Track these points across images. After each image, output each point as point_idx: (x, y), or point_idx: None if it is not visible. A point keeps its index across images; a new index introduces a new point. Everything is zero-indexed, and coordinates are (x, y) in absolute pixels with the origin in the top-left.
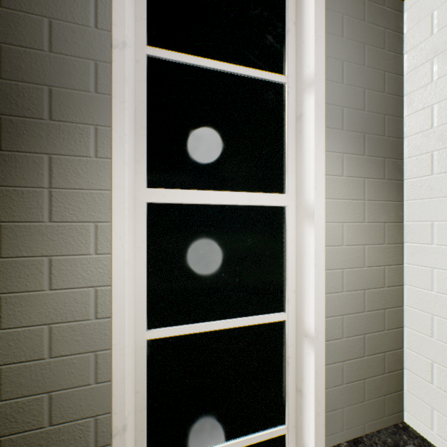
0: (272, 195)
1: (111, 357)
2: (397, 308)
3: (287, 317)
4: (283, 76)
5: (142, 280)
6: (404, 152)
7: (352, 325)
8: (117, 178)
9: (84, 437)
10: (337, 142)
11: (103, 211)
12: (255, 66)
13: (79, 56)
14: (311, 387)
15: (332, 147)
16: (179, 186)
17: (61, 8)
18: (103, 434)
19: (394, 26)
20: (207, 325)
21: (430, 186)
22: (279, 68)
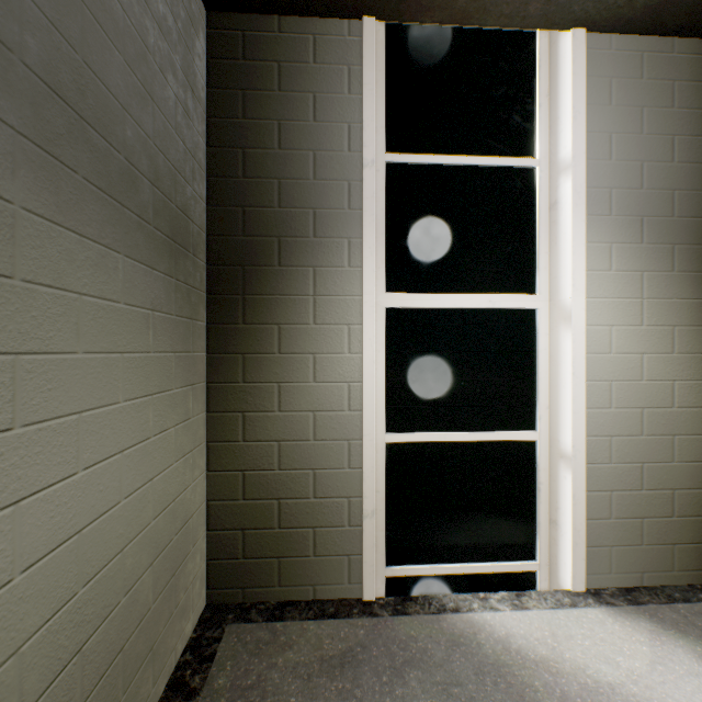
0: (519, 296)
1: (362, 446)
2: (693, 436)
3: (538, 437)
4: (534, 159)
5: (381, 383)
6: None
7: (624, 449)
8: (367, 285)
9: (339, 514)
10: (603, 230)
11: (354, 315)
12: (498, 153)
13: (336, 179)
14: (567, 515)
15: (596, 237)
16: (416, 291)
17: (322, 140)
18: (355, 515)
19: (688, 75)
20: (446, 435)
21: None
22: (528, 150)
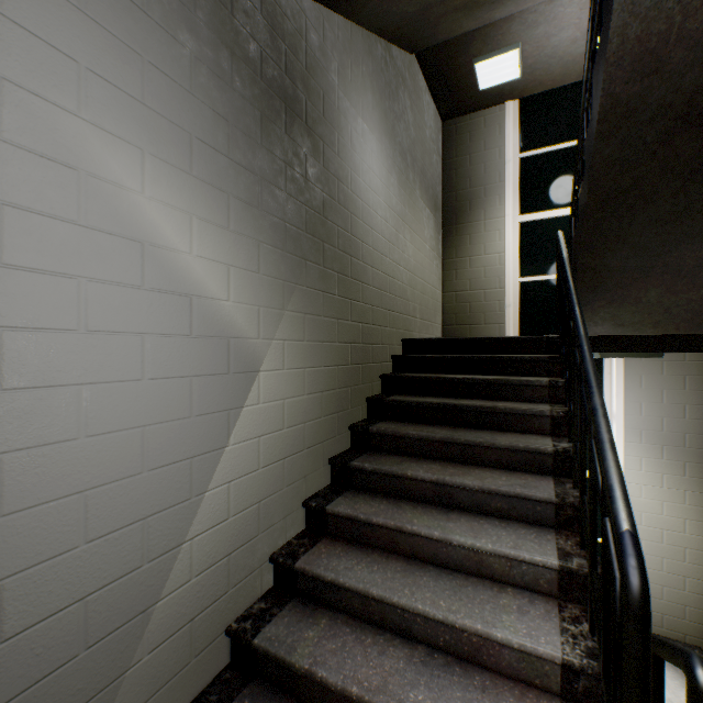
0: None
1: (504, 279)
2: None
3: None
4: None
5: (516, 256)
6: None
7: None
8: (507, 212)
9: (495, 308)
10: None
11: (501, 226)
12: None
13: (493, 172)
14: None
15: None
16: (534, 212)
17: (487, 158)
18: (501, 308)
19: None
20: (549, 277)
21: None
22: None
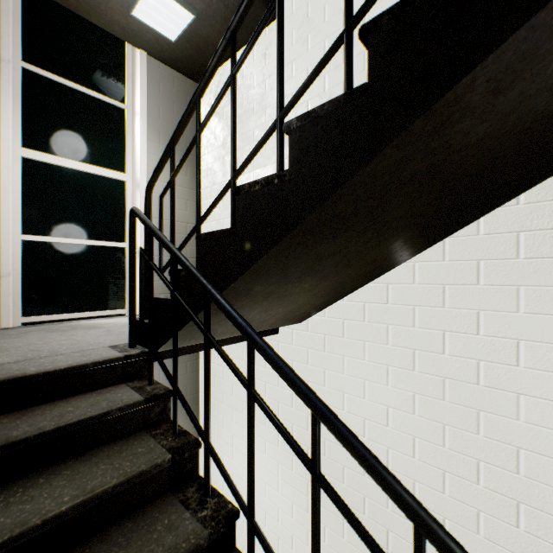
0: None
1: None
2: None
3: None
4: None
5: None
6: (200, 399)
7: None
8: None
9: None
10: None
11: None
12: None
13: None
14: None
15: None
16: None
17: None
18: None
19: None
20: None
21: None
22: None
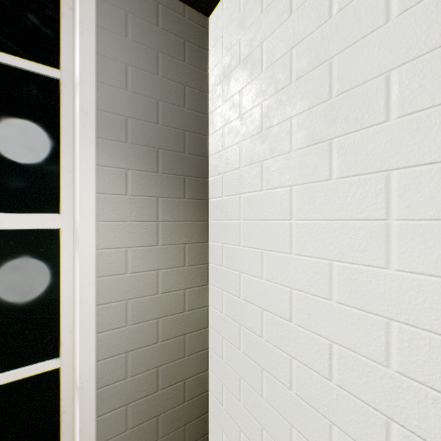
0: (32, 215)
1: None
2: (201, 330)
3: (60, 364)
4: (55, 69)
5: None
6: (209, 171)
7: (141, 360)
8: None
9: None
10: (119, 156)
11: None
12: (5, 49)
13: None
14: None
15: (111, 161)
16: None
17: None
18: None
19: (197, 41)
20: None
21: (222, 208)
22: (50, 58)
